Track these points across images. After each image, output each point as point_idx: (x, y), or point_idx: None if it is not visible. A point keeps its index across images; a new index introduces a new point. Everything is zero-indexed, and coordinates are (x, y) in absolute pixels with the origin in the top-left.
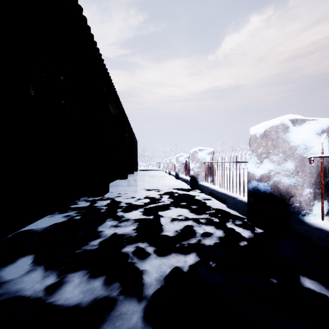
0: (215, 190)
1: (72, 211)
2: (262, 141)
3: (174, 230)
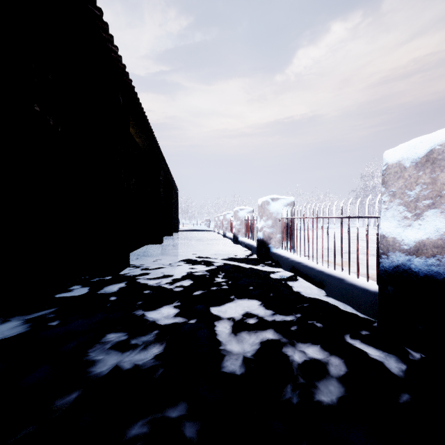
0: (301, 264)
1: (50, 306)
2: (420, 174)
3: (243, 357)
